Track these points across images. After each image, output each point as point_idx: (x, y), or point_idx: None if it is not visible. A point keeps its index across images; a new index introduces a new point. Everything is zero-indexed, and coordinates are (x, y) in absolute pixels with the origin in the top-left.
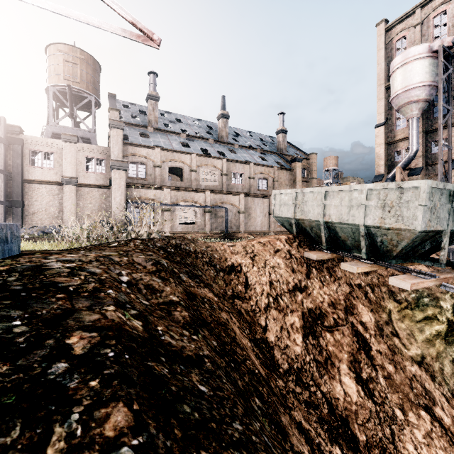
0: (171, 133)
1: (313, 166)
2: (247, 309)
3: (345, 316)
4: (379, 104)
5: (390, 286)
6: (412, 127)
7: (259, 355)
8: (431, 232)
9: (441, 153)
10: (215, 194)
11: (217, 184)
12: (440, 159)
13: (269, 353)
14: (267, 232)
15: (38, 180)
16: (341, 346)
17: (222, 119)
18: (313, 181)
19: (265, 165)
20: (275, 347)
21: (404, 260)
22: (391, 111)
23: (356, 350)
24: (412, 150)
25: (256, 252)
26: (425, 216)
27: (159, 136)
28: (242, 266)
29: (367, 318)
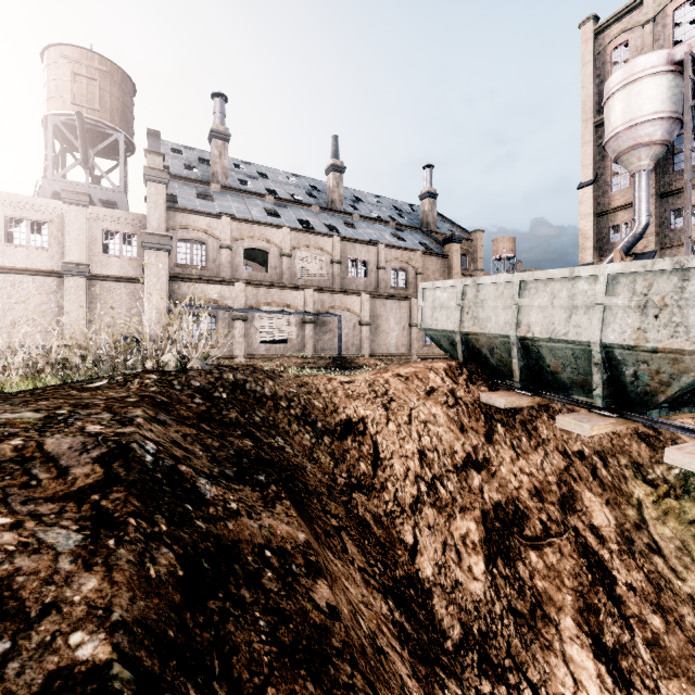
0: (249, 194)
1: (479, 251)
2: (378, 512)
3: (561, 516)
4: (584, 151)
5: (634, 455)
6: (640, 186)
7: (405, 628)
8: None
9: (689, 227)
10: (321, 292)
11: (325, 278)
12: (688, 238)
13: (424, 608)
14: (407, 355)
15: (21, 268)
16: (559, 578)
17: (333, 173)
18: (478, 275)
19: (403, 248)
20: (435, 591)
21: (672, 410)
22: (604, 162)
23: (588, 586)
24: (640, 223)
25: (393, 393)
26: None
27: (230, 198)
28: (367, 422)
29: (601, 518)
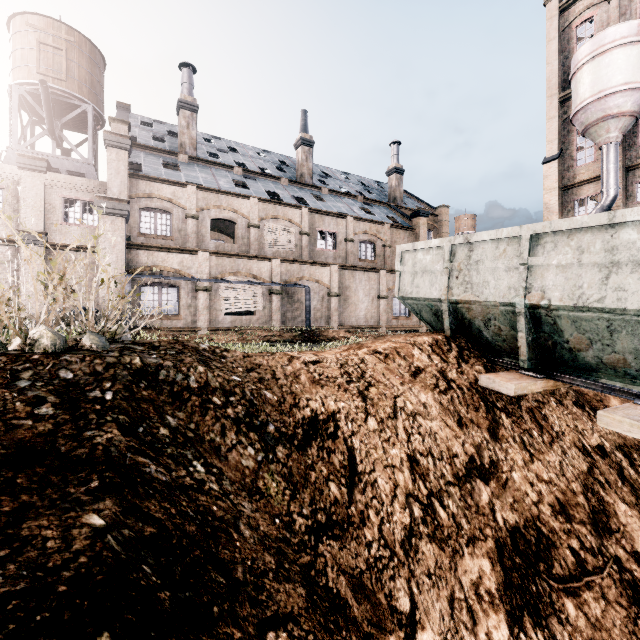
0: (218, 166)
1: (444, 226)
2: (358, 566)
3: (596, 541)
4: (549, 127)
5: None
6: (608, 158)
7: None
8: None
9: None
10: (288, 263)
11: (293, 250)
12: None
13: None
14: (376, 328)
15: None
16: None
17: (302, 147)
18: None
19: (371, 221)
20: None
21: None
22: (569, 137)
23: None
24: (608, 195)
25: (370, 376)
26: None
27: (198, 169)
28: (338, 419)
29: None
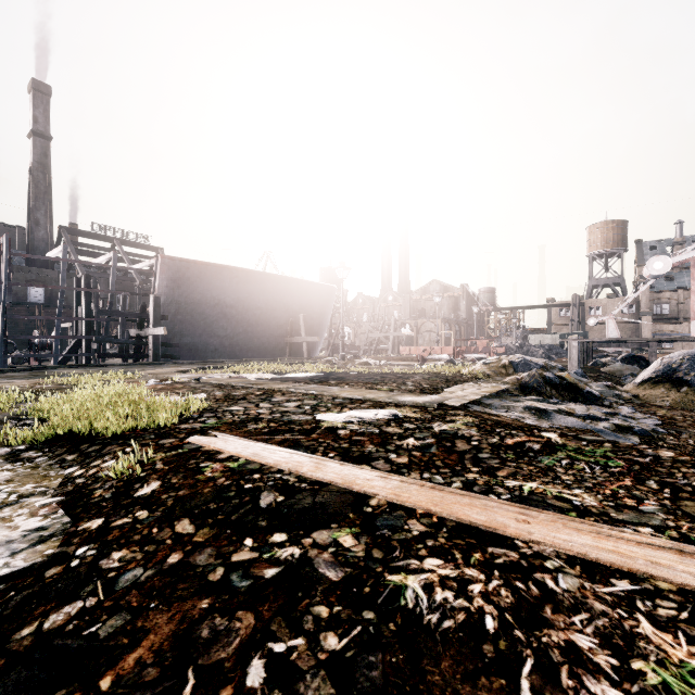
0: None
1: None
2: None
3: None
4: None
5: None
6: None
7: None
8: None
9: None
10: None
11: None
12: None
13: None
14: None
15: None
16: None
17: None
18: None
19: None
20: None
21: None
22: None
23: None
24: None
25: None
26: None
27: (685, 275)
28: None
29: None
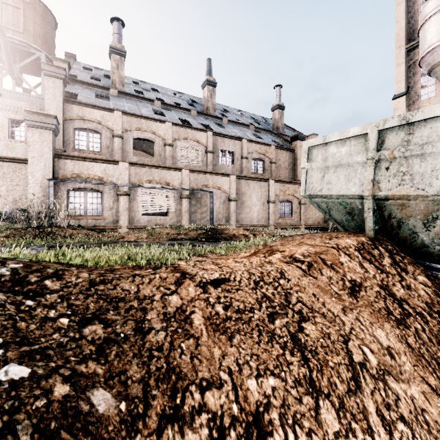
0: (141, 99)
1: None
2: None
3: None
4: (398, 70)
5: None
6: None
7: None
8: None
9: None
10: (196, 173)
11: (200, 164)
12: None
13: None
14: (266, 226)
15: None
16: None
17: (207, 87)
18: None
19: (261, 143)
20: None
21: None
22: (414, 78)
23: None
24: None
25: (298, 299)
26: None
27: (125, 100)
28: (268, 427)
29: None
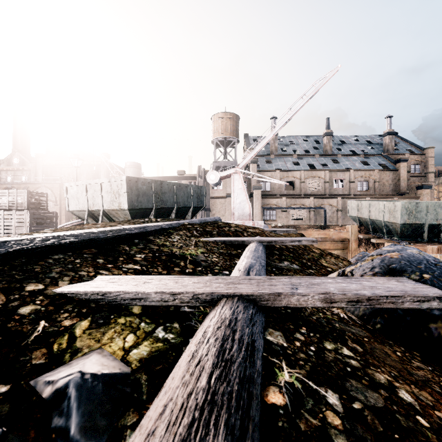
0: (286, 156)
1: (430, 160)
2: None
3: None
4: None
5: None
6: None
7: None
8: (413, 224)
9: None
10: (317, 198)
11: (320, 190)
12: None
13: None
14: None
15: (216, 197)
16: None
17: (326, 137)
18: (428, 176)
19: (365, 170)
20: None
21: (413, 239)
22: None
23: None
24: None
25: None
26: (402, 217)
27: (278, 160)
28: None
29: None
